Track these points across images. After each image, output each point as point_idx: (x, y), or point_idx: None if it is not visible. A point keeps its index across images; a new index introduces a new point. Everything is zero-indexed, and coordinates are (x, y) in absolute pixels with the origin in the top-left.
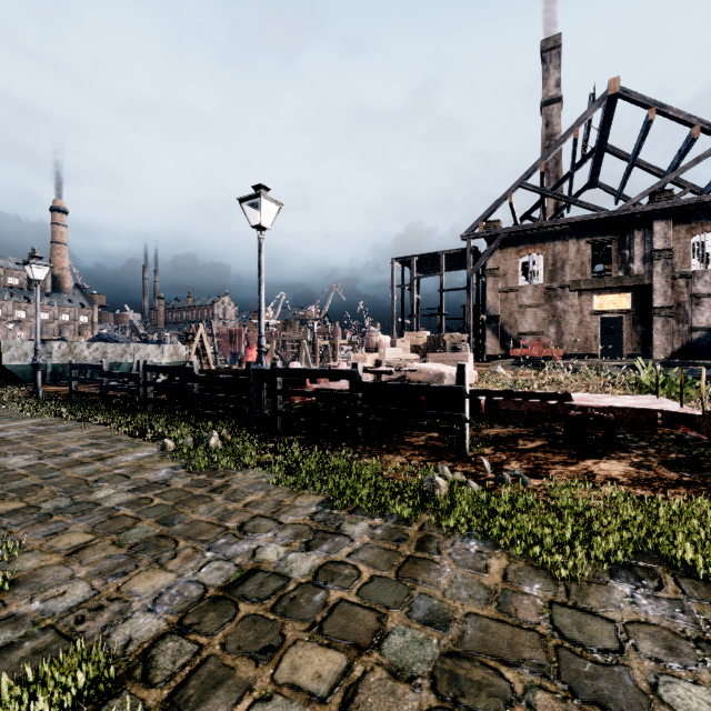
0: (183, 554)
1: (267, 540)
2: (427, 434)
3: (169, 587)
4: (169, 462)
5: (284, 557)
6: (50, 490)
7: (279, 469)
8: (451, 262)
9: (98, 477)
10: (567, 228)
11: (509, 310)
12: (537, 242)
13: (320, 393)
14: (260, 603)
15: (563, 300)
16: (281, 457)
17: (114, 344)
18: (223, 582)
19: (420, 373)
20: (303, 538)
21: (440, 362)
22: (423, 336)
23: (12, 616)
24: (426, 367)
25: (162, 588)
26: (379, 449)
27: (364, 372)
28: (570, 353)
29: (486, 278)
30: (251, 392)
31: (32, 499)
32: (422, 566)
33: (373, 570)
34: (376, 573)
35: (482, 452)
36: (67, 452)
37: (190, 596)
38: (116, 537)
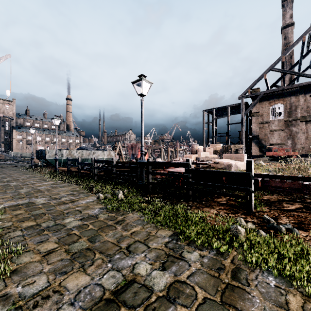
0: (96, 263)
1: (141, 258)
2: (226, 197)
3: (85, 286)
4: (100, 205)
5: (150, 273)
6: (48, 216)
7: (149, 213)
8: (233, 110)
9: (68, 211)
10: (298, 89)
11: (264, 132)
12: (280, 97)
13: (170, 174)
14: (133, 310)
15: (296, 126)
16: (151, 206)
17: (86, 151)
18: (114, 288)
19: (219, 164)
20: (161, 259)
21: (229, 159)
22: (219, 146)
23: (6, 295)
24: (222, 161)
25: (81, 287)
26: (201, 204)
27: (192, 164)
28: (300, 154)
29: (251, 117)
30: (138, 172)
31: (39, 220)
32: (238, 294)
33: (205, 292)
34: (206, 296)
35: (262, 210)
36: (60, 197)
37: (95, 296)
38: (67, 247)
